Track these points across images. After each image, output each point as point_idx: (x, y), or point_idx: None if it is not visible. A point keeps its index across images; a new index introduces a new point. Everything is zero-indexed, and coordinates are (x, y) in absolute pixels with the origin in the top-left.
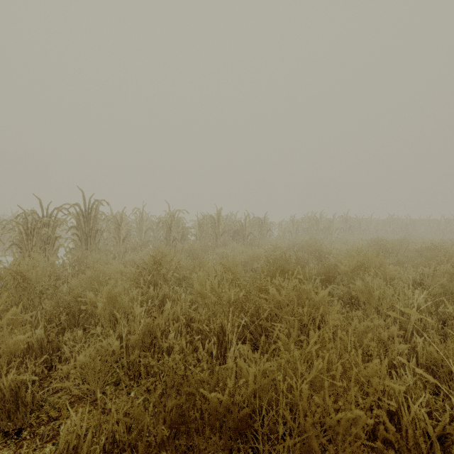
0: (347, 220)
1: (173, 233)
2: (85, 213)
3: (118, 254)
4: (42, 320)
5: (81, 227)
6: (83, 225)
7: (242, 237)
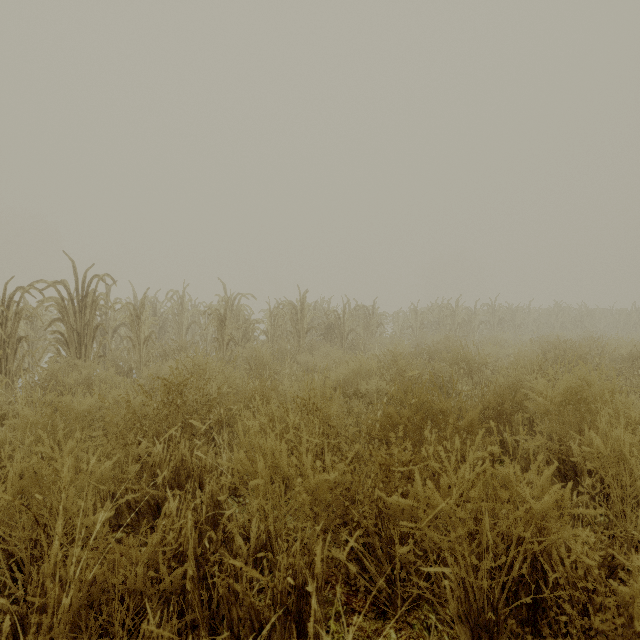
0: (495, 311)
1: (228, 330)
2: (77, 298)
3: (137, 364)
4: None
5: (68, 320)
6: (73, 318)
7: (339, 337)
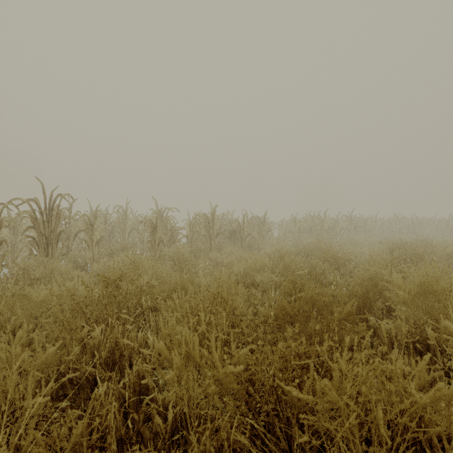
0: (351, 220)
1: (158, 235)
2: (45, 211)
3: (91, 260)
4: None
5: (38, 228)
6: (43, 226)
7: (239, 239)
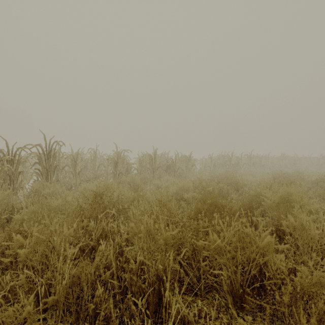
0: (251, 158)
1: (119, 168)
2: (46, 152)
3: (74, 185)
4: None
5: (42, 163)
6: (44, 162)
7: (173, 171)
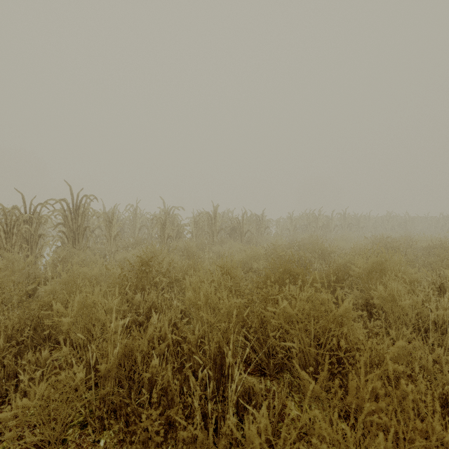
0: (345, 218)
1: (167, 231)
2: (73, 209)
3: (109, 252)
4: (0, 337)
5: (68, 224)
6: (70, 222)
7: (239, 235)
